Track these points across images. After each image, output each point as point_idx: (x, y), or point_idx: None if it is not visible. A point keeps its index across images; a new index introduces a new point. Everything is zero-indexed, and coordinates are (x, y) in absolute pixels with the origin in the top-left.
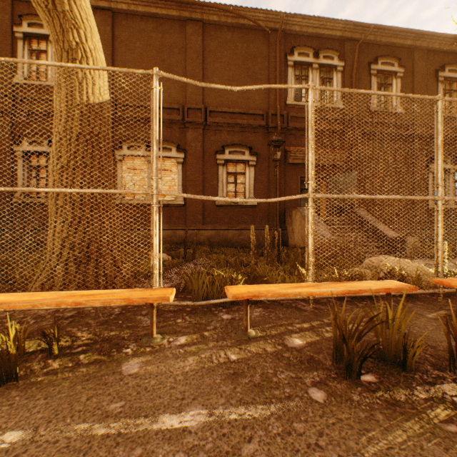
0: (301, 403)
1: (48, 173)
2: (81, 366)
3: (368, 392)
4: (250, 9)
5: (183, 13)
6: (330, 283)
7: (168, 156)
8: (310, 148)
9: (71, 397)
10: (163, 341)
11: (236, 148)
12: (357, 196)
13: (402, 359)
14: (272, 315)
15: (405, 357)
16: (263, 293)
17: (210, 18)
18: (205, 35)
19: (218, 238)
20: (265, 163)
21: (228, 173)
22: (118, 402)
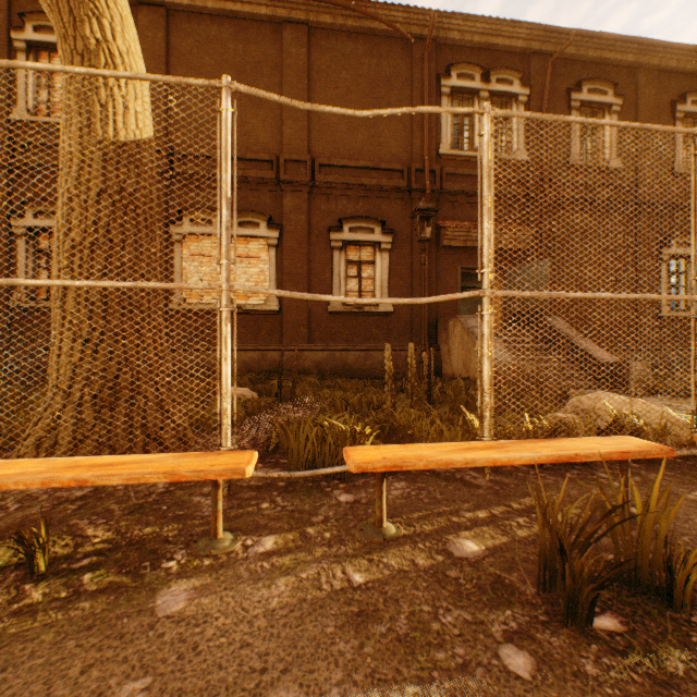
0: (489, 680)
1: None
2: (83, 598)
3: (611, 655)
4: (383, 5)
5: (277, 12)
6: (524, 442)
7: (254, 235)
8: (487, 213)
9: (51, 667)
10: (235, 546)
11: (361, 222)
12: (564, 293)
13: (666, 586)
14: (423, 494)
15: (672, 582)
16: (409, 460)
17: (320, 19)
18: (312, 46)
19: (333, 364)
20: (406, 247)
21: (349, 262)
22: (140, 678)
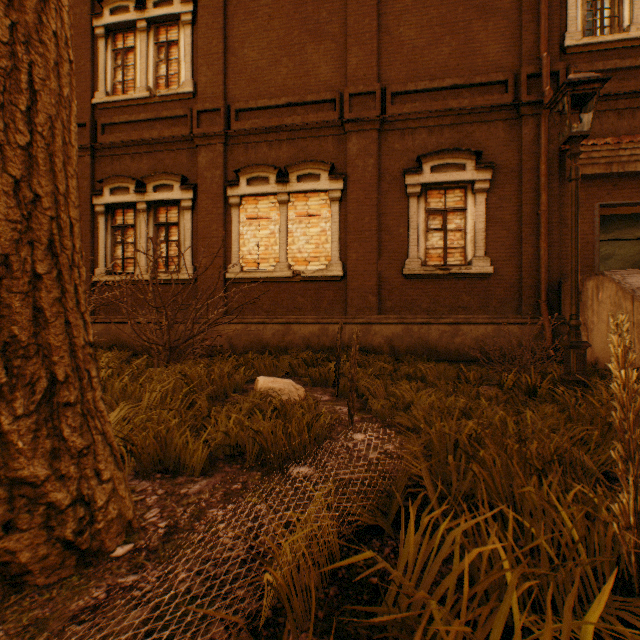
0: None
1: (137, 235)
2: None
3: None
4: None
5: None
6: None
7: (313, 190)
8: None
9: None
10: None
11: (446, 158)
12: None
13: None
14: None
15: None
16: None
17: None
18: None
19: (409, 341)
20: (510, 184)
21: (429, 212)
22: None
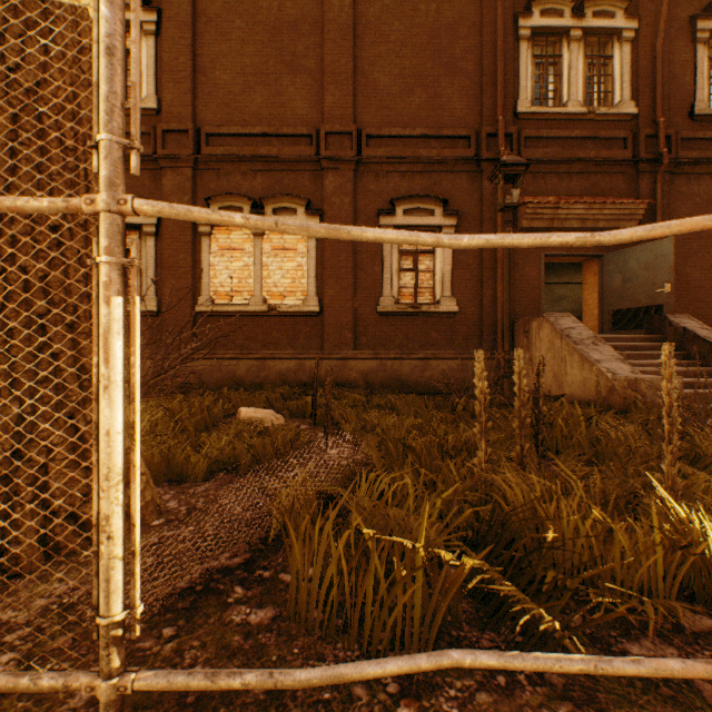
0: None
1: None
2: None
3: None
4: None
5: None
6: None
7: None
8: None
9: None
10: None
11: (417, 203)
12: None
13: None
14: None
15: None
16: None
17: None
18: None
19: (383, 376)
20: (473, 231)
21: (402, 252)
22: None
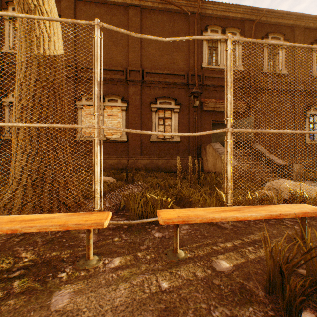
0: None
1: None
2: (11, 297)
3: None
4: None
5: (126, 1)
6: (251, 207)
7: (115, 105)
8: (229, 89)
9: None
10: (99, 264)
11: (165, 99)
12: (268, 130)
13: None
14: (197, 233)
15: None
16: (192, 218)
17: (146, 4)
18: (142, 17)
19: (152, 165)
20: (186, 111)
21: (159, 118)
22: None
